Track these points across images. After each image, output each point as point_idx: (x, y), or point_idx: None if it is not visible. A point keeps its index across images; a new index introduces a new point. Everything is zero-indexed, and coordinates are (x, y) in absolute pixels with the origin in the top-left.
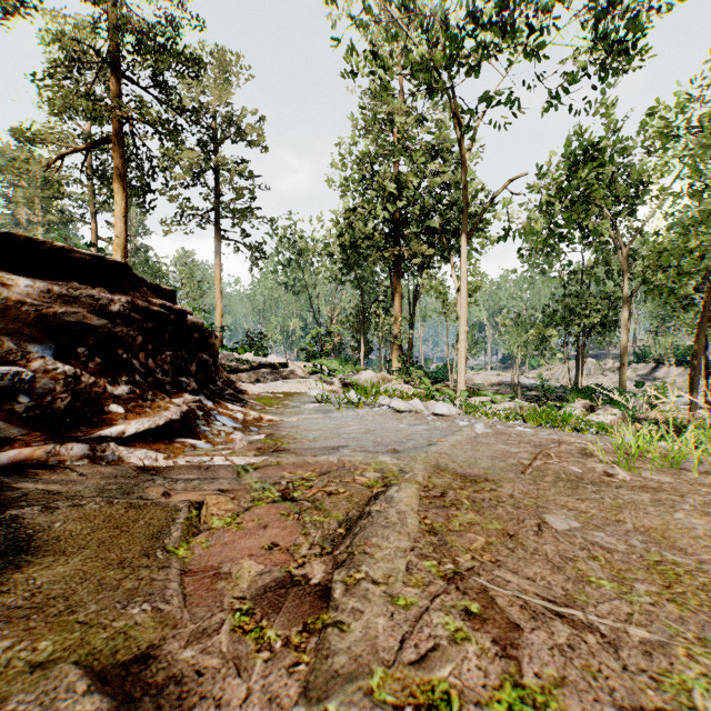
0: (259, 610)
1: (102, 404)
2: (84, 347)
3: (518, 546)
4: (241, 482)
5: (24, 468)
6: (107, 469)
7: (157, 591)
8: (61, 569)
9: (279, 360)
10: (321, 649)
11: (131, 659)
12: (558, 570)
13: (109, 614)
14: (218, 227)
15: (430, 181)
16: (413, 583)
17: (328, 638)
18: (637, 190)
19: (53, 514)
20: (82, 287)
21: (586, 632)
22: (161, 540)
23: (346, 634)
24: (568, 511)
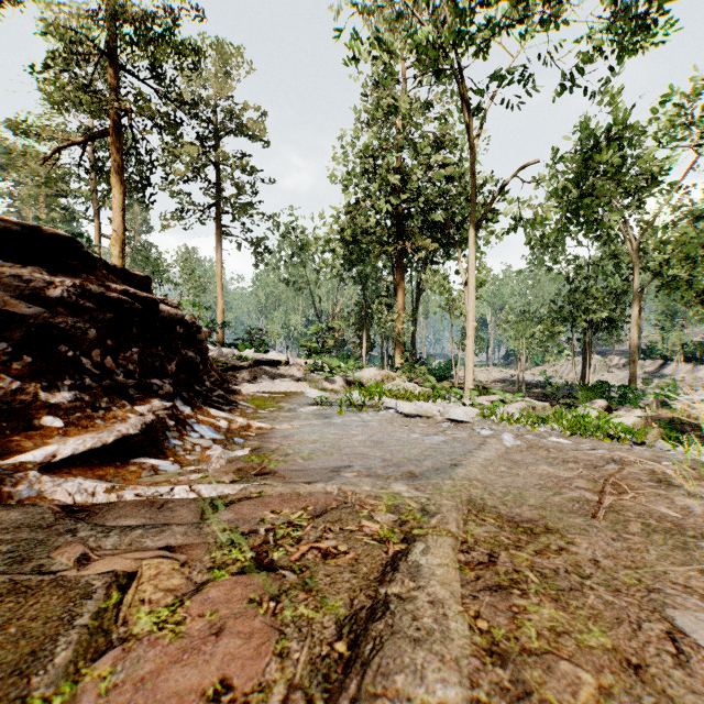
0: None
1: (32, 417)
2: (8, 342)
3: (660, 699)
4: (203, 531)
5: None
6: (12, 513)
7: None
8: None
9: (280, 357)
10: None
11: None
12: None
13: None
14: (219, 223)
15: (434, 174)
16: None
17: None
18: (647, 182)
19: None
20: (8, 264)
21: None
22: (27, 677)
23: None
24: (701, 601)
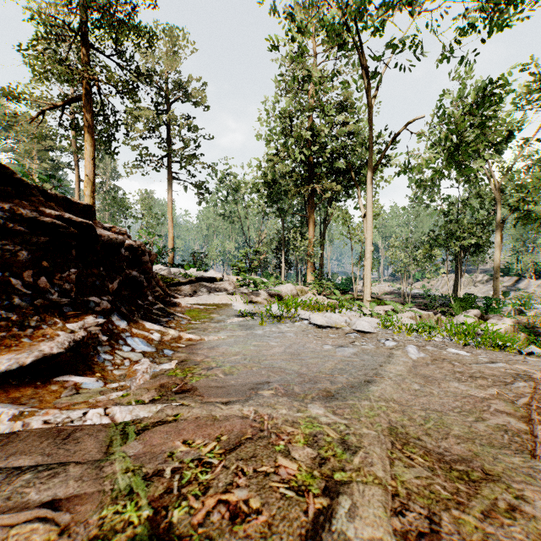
0: None
1: None
2: None
3: None
4: (102, 472)
5: None
6: None
7: None
8: None
9: (216, 274)
10: None
11: None
12: None
13: None
14: (170, 170)
15: (338, 130)
16: None
17: None
18: (507, 136)
19: None
20: None
21: None
22: None
23: None
24: None
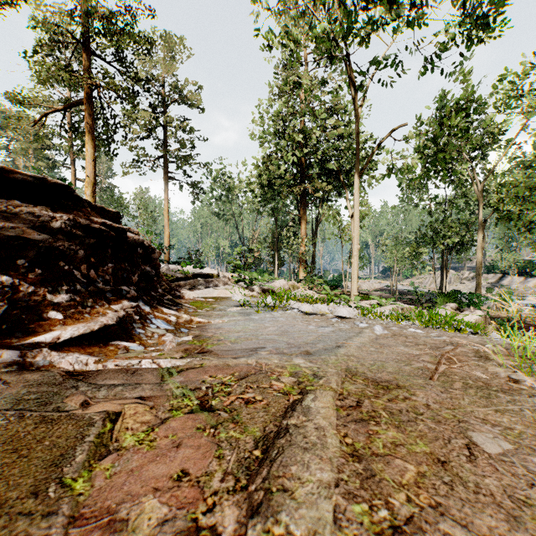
0: None
1: (41, 312)
2: (25, 259)
3: (455, 478)
4: (163, 388)
5: None
6: (34, 375)
7: None
8: None
9: (212, 271)
10: None
11: None
12: (515, 522)
13: None
14: (166, 170)
15: (328, 133)
16: None
17: None
18: (489, 139)
19: None
20: (24, 205)
21: None
22: (60, 468)
23: None
24: (492, 427)
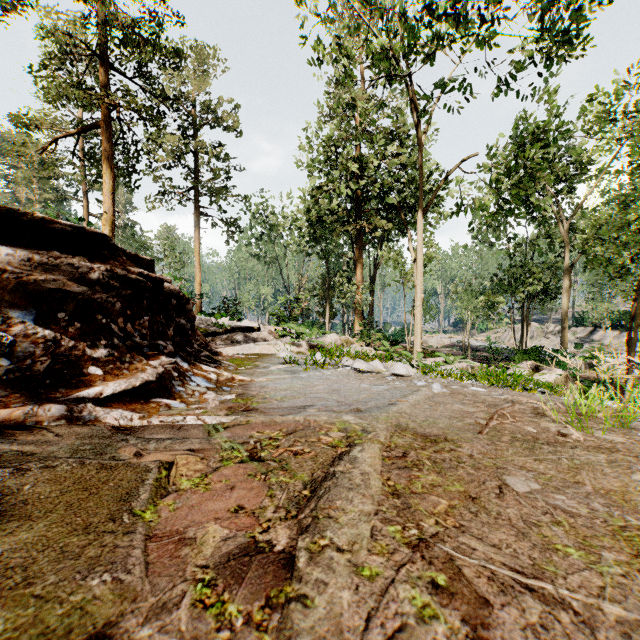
0: (221, 581)
1: (81, 367)
2: (65, 312)
3: (481, 509)
4: (211, 442)
5: (3, 429)
6: (83, 429)
7: (119, 559)
8: (25, 535)
9: (252, 324)
10: (283, 628)
11: (85, 639)
12: (523, 536)
13: (67, 586)
14: (197, 204)
15: (389, 162)
16: (378, 551)
17: (291, 614)
18: (576, 170)
19: (24, 477)
20: (63, 256)
21: (558, 609)
22: (129, 503)
23: (309, 610)
24: (527, 472)
